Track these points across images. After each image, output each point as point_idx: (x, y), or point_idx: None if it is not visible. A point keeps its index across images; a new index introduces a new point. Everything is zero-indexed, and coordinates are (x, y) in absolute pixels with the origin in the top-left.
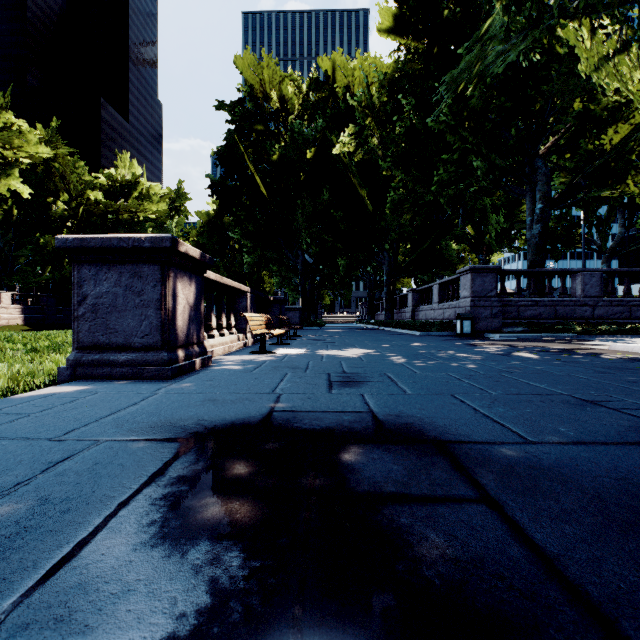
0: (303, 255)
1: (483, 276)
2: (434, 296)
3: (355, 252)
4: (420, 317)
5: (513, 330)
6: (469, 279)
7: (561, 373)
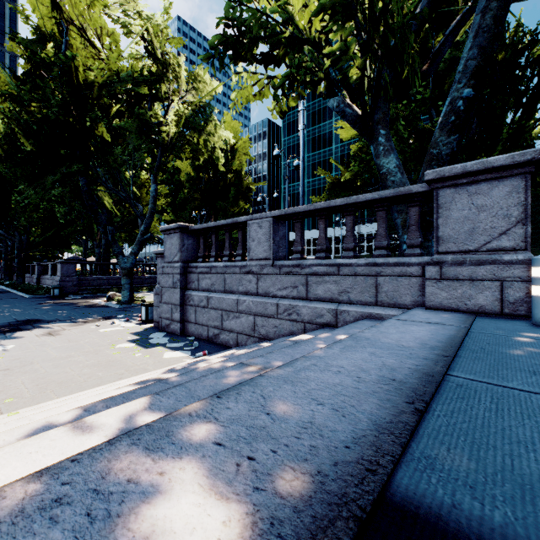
0: None
1: (68, 266)
2: (50, 271)
3: None
4: (43, 283)
5: (84, 292)
6: (60, 267)
7: (33, 313)
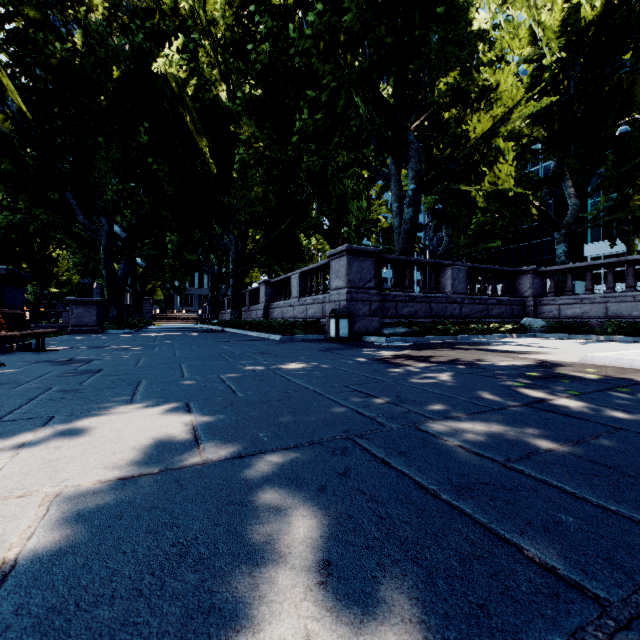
0: (109, 224)
1: (361, 261)
2: (293, 289)
3: (191, 229)
4: (275, 315)
5: (395, 331)
6: (345, 263)
7: None
